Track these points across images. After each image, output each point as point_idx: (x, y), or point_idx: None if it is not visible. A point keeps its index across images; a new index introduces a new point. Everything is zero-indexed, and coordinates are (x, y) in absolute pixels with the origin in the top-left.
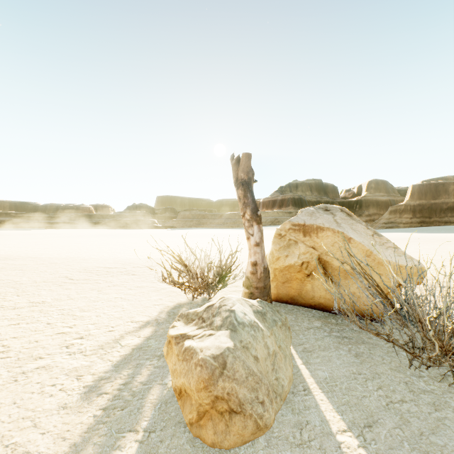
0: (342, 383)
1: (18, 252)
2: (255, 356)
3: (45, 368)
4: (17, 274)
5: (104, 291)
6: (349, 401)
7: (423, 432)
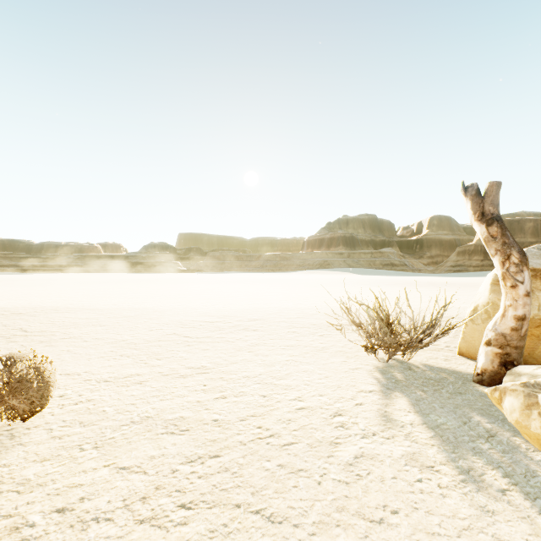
0: None
1: (59, 303)
2: None
3: (367, 457)
4: (106, 330)
5: (256, 352)
6: None
7: None
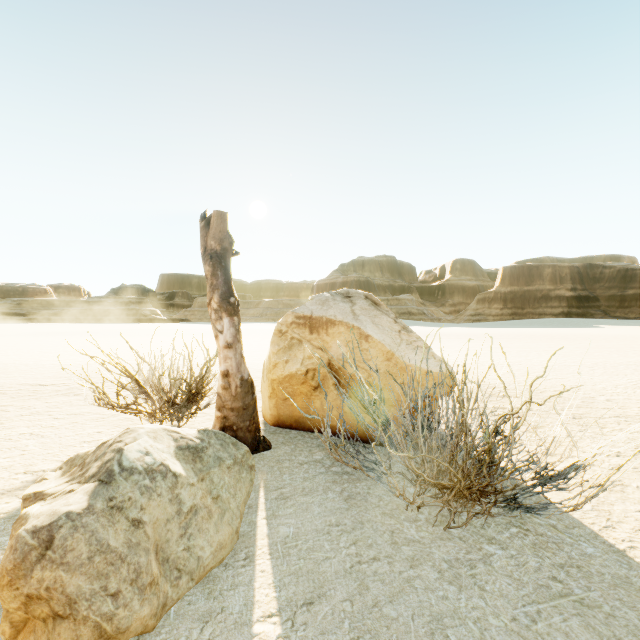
0: (306, 541)
1: None
2: (137, 519)
3: None
4: None
5: (8, 423)
6: (301, 569)
7: (379, 601)
